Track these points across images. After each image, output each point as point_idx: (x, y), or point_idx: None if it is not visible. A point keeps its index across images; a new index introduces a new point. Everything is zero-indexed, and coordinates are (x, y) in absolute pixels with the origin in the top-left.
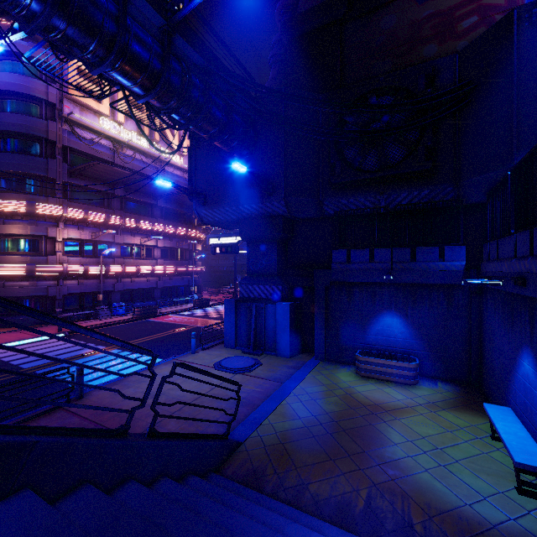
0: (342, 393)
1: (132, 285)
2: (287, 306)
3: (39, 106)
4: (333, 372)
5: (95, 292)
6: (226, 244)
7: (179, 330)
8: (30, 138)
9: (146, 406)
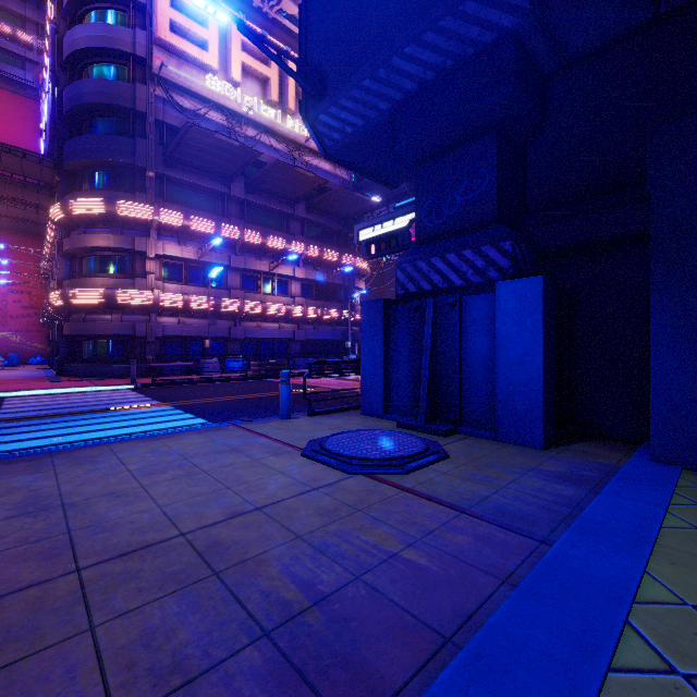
0: None
1: (258, 333)
2: (532, 286)
3: (127, 66)
4: None
5: (204, 338)
6: (386, 234)
7: (300, 390)
8: (116, 112)
9: None
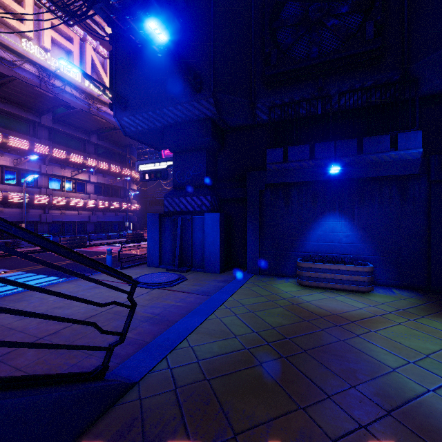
0: (287, 304)
1: (62, 217)
2: (216, 216)
3: None
4: (270, 284)
5: (18, 222)
6: (155, 170)
7: (104, 255)
8: None
9: (3, 330)
